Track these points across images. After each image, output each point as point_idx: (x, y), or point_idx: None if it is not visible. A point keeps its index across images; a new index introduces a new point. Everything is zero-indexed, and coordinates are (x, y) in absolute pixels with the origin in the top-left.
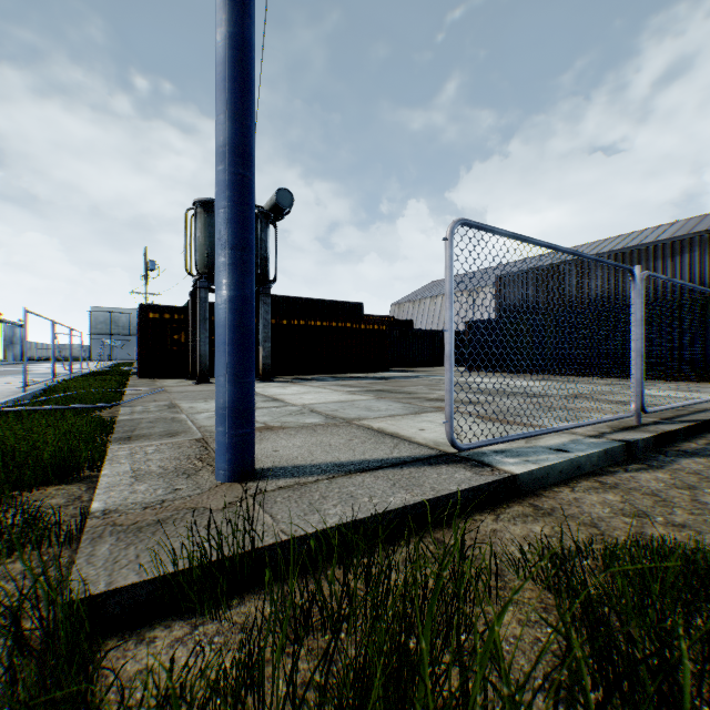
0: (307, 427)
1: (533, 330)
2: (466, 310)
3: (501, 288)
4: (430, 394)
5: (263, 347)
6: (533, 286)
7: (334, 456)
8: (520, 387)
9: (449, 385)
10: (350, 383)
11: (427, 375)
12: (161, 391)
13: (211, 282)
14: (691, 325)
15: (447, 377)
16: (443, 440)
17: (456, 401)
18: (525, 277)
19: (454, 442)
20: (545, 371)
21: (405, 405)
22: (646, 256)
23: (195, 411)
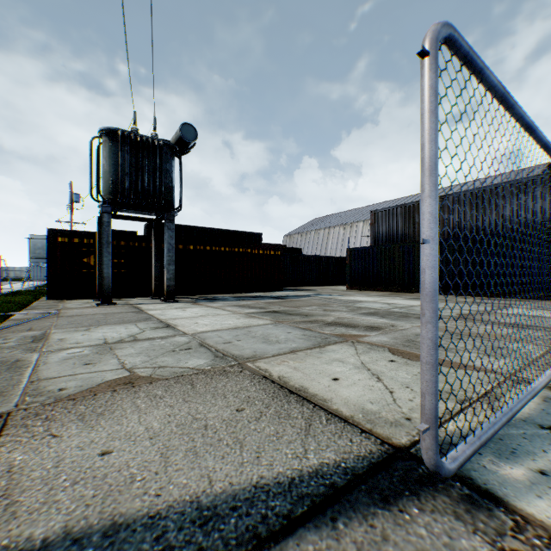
0: (185, 378)
1: (403, 255)
2: (343, 240)
3: (376, 221)
4: (326, 316)
5: (167, 270)
6: (401, 220)
7: (204, 470)
8: (405, 307)
9: (432, 353)
10: (248, 303)
11: (316, 294)
12: (53, 314)
13: (115, 207)
14: (540, 252)
15: (427, 336)
16: (373, 407)
17: (355, 325)
18: (395, 212)
19: (439, 466)
20: (414, 290)
21: (305, 332)
22: (496, 195)
23: (60, 346)
